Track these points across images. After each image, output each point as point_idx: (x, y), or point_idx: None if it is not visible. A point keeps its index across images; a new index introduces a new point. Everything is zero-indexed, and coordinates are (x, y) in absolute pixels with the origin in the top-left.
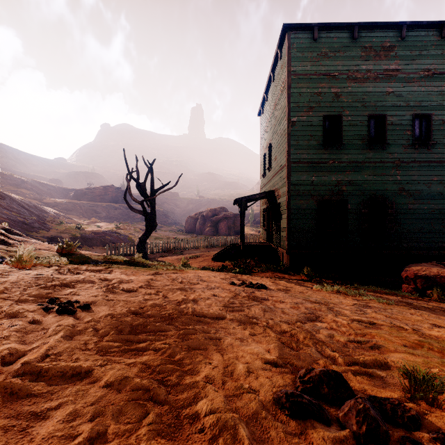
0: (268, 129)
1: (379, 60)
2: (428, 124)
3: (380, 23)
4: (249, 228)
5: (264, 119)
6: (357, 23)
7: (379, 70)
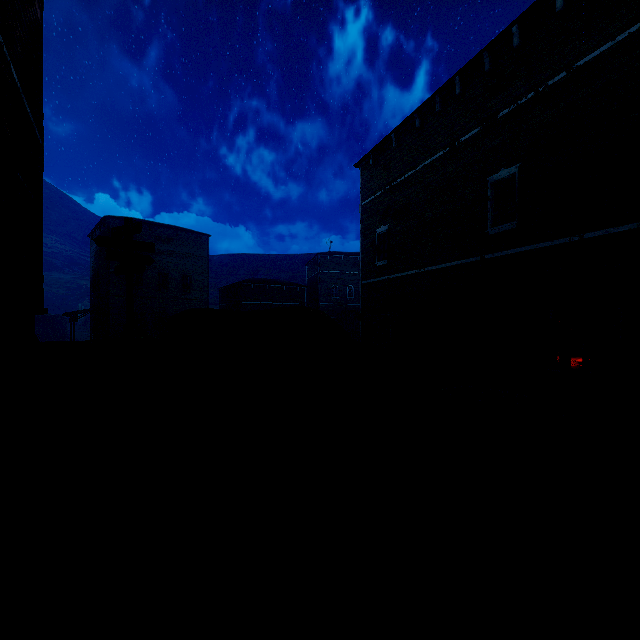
0: (97, 259)
1: (165, 244)
2: (190, 280)
3: (164, 226)
4: (77, 332)
5: (94, 246)
6: (151, 224)
7: (165, 250)
